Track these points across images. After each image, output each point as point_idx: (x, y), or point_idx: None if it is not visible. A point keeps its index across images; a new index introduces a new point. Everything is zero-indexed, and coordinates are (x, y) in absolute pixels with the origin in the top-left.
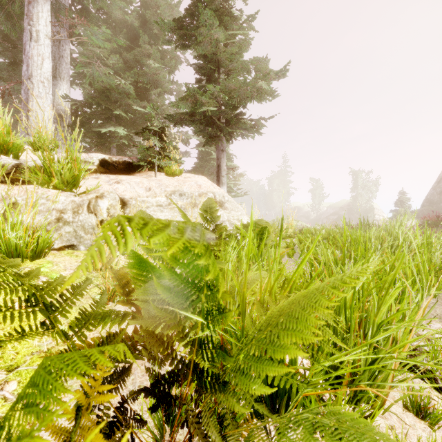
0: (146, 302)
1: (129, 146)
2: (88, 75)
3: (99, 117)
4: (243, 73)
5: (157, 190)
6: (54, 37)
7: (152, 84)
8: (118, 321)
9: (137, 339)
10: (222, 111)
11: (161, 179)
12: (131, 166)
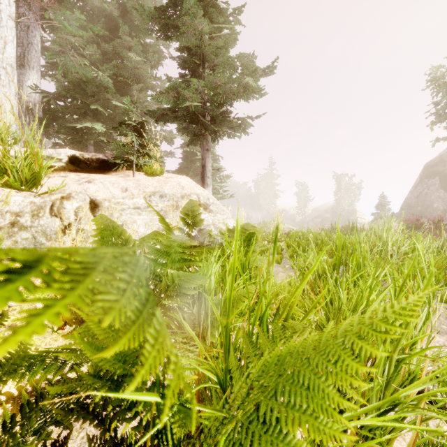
0: (81, 354)
1: (108, 144)
2: (60, 65)
3: (74, 112)
4: (229, 70)
5: (135, 191)
6: (19, 19)
7: (133, 79)
8: (54, 368)
9: (60, 417)
10: (206, 108)
11: (140, 179)
12: (106, 164)
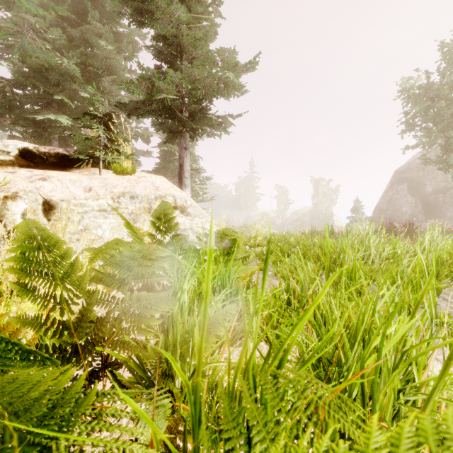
0: None
1: None
2: (17, 47)
3: (35, 102)
4: (209, 65)
5: (101, 190)
6: None
7: (104, 70)
8: None
9: None
10: (184, 102)
11: (108, 177)
12: (67, 159)
